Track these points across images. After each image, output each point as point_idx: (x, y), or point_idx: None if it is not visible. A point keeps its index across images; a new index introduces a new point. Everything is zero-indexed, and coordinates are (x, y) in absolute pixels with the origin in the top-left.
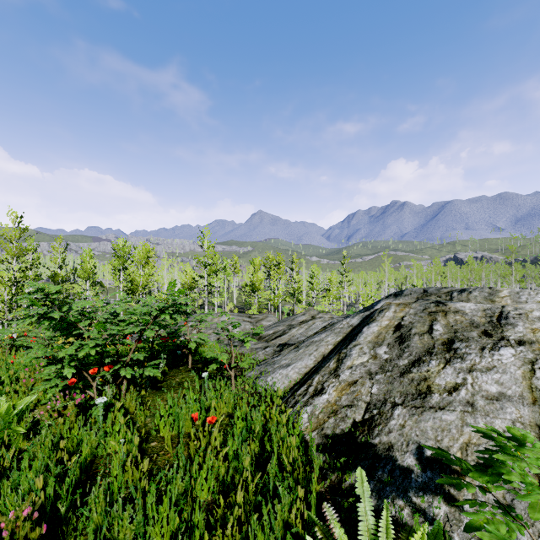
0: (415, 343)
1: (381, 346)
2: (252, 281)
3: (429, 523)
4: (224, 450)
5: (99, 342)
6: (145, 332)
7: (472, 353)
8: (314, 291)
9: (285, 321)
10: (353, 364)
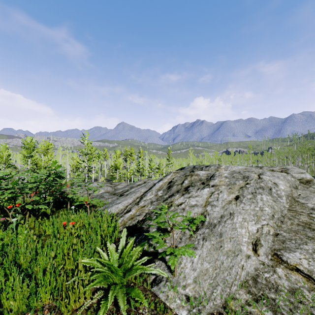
0: (174, 188)
1: (160, 190)
2: (115, 163)
3: (152, 248)
4: (75, 234)
5: (13, 190)
6: (39, 186)
7: (193, 191)
8: (151, 169)
9: (129, 185)
10: (146, 199)
